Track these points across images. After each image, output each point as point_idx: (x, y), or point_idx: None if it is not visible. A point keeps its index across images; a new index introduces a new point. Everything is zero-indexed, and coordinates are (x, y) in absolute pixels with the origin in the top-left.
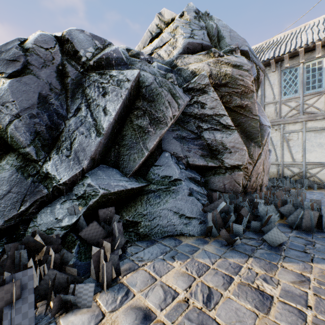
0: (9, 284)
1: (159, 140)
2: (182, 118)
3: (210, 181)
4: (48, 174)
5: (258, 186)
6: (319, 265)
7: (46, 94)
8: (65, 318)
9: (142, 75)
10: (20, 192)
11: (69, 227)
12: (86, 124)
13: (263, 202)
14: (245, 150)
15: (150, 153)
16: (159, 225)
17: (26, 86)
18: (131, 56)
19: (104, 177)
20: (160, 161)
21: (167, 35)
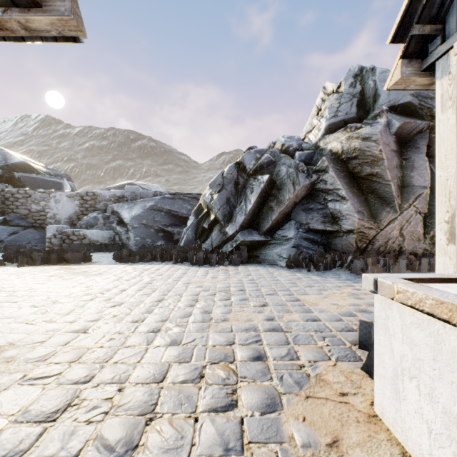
0: (212, 254)
1: (284, 214)
2: (313, 193)
3: (332, 242)
4: (227, 232)
5: (391, 251)
6: (311, 276)
7: (229, 197)
8: (221, 266)
9: (281, 170)
10: (219, 238)
11: (230, 251)
12: (242, 210)
13: (350, 258)
14: (355, 217)
15: (276, 222)
16: (268, 259)
17: (222, 196)
18: (283, 150)
19: (246, 234)
20: (285, 226)
21: (315, 120)
